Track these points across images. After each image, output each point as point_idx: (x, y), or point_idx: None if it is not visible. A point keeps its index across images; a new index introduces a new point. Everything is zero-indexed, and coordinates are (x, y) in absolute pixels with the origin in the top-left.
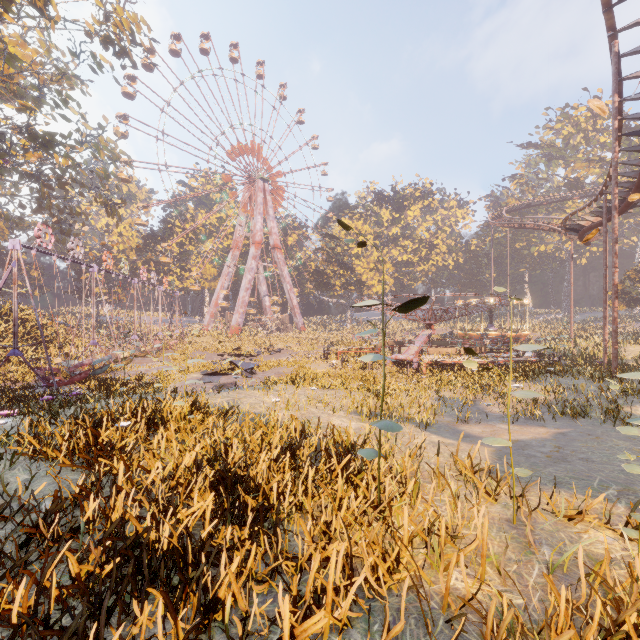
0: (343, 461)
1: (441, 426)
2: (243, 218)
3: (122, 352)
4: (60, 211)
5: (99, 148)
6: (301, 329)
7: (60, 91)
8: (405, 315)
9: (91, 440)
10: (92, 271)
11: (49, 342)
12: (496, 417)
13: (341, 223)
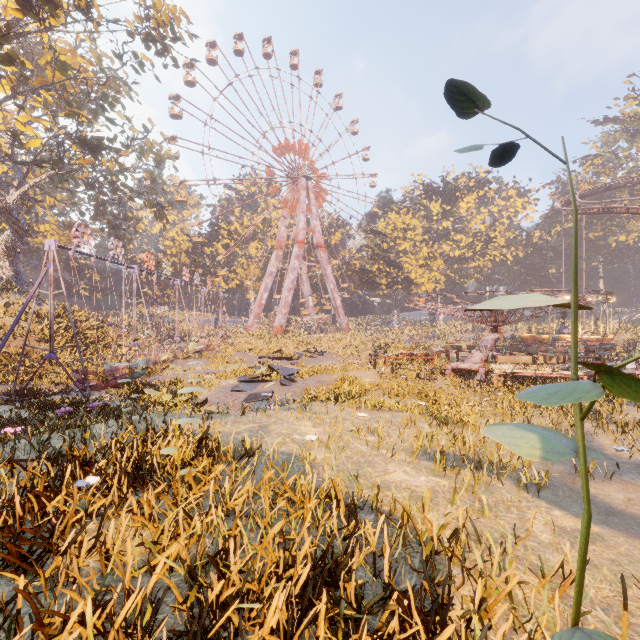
0: (439, 637)
1: (555, 485)
2: (286, 218)
3: (164, 354)
4: (114, 217)
5: (144, 150)
6: (345, 330)
7: (106, 95)
8: (466, 316)
9: (36, 508)
10: (133, 272)
11: (98, 343)
12: (629, 466)
13: (454, 97)
